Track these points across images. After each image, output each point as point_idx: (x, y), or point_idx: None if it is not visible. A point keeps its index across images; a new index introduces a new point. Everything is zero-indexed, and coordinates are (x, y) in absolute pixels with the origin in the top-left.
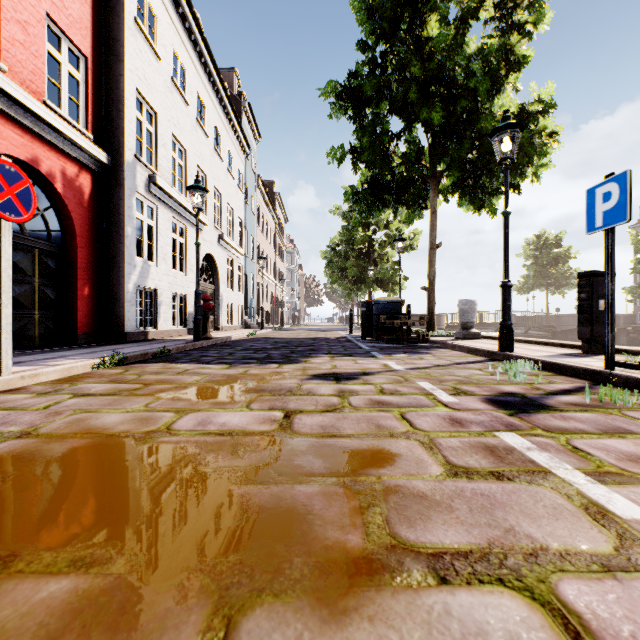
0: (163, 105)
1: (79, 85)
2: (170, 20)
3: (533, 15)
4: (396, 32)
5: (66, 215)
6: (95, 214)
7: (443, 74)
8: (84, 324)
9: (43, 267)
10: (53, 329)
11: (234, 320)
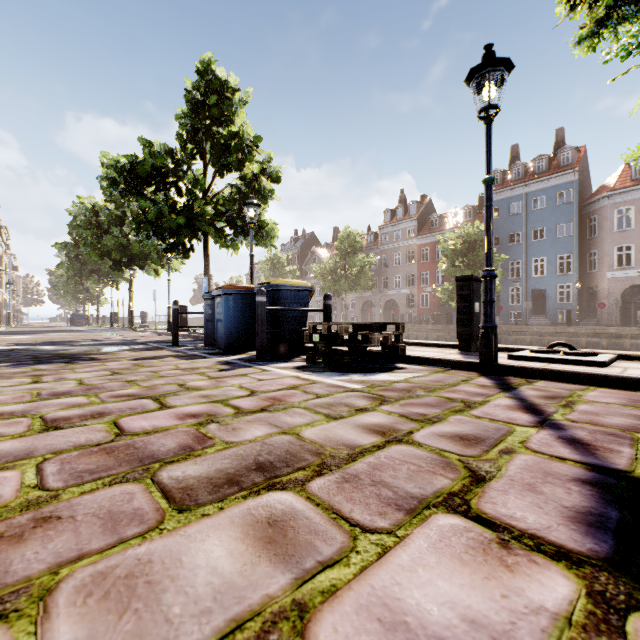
0: None
1: None
2: None
3: None
4: None
5: None
6: None
7: None
8: None
9: None
10: None
11: None
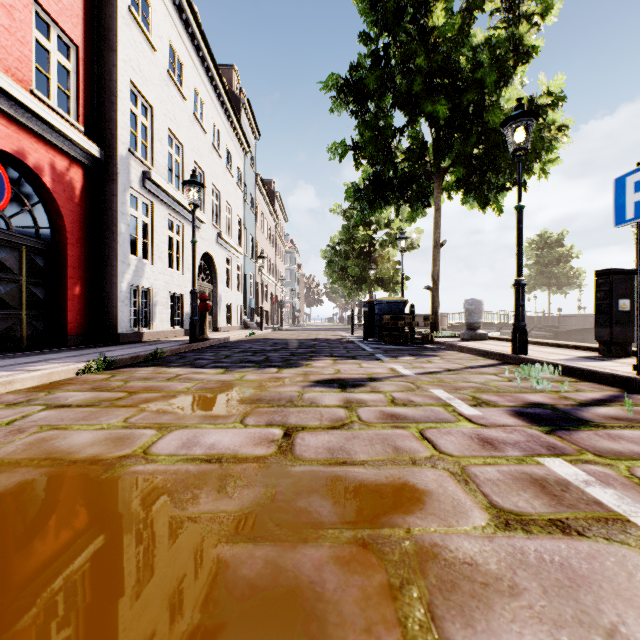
0: (159, 98)
1: (70, 75)
2: (166, 11)
3: (540, 6)
4: (399, 23)
5: (56, 211)
6: (87, 210)
7: (448, 66)
8: (75, 325)
9: (31, 265)
10: (42, 330)
11: (233, 320)
